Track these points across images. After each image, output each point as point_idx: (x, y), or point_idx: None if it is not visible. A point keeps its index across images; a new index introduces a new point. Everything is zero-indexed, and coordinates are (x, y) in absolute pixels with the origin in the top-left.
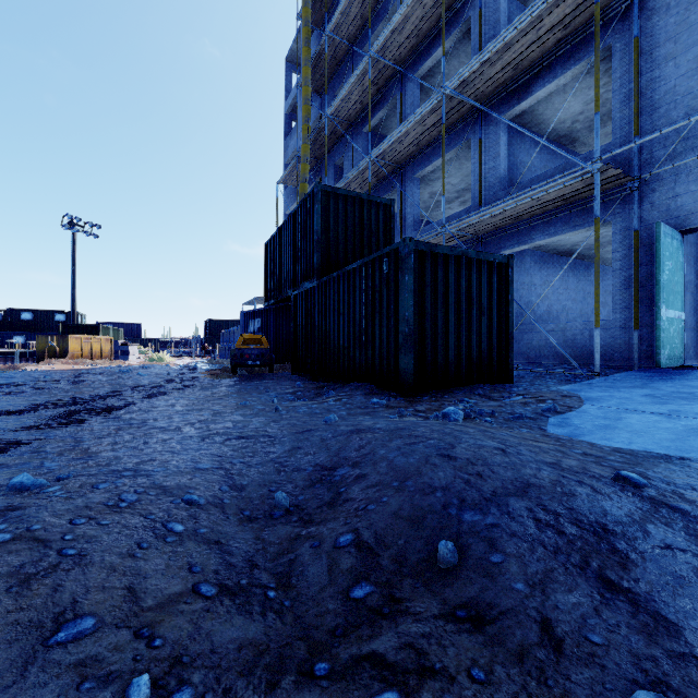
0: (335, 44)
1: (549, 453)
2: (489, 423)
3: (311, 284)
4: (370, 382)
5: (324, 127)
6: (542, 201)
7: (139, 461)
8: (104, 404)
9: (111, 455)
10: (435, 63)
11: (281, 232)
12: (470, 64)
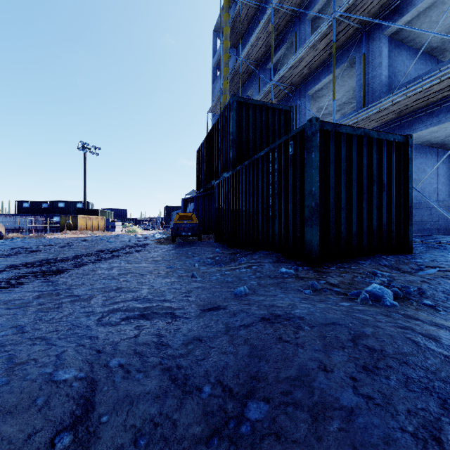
0: (246, 8)
1: None
2: (433, 309)
3: (228, 173)
4: (276, 250)
5: (239, 68)
6: (429, 92)
7: None
8: (57, 266)
9: None
10: (323, 7)
11: (207, 139)
12: None
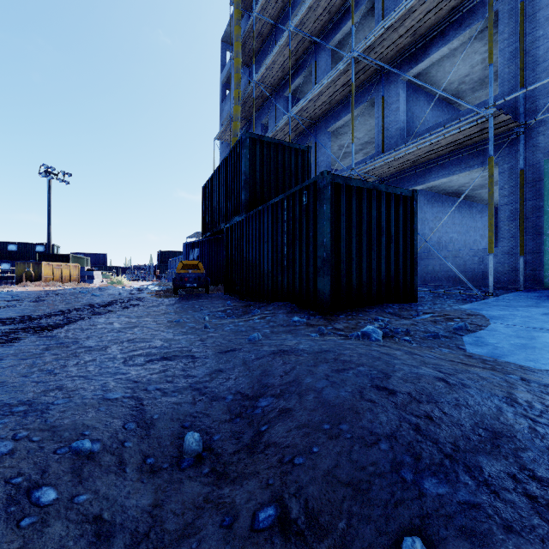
0: (261, 23)
1: (492, 382)
2: (408, 343)
3: (240, 217)
4: (291, 301)
5: (252, 91)
6: (438, 145)
7: (42, 391)
8: (46, 322)
9: (19, 381)
10: (344, 37)
11: (216, 176)
12: (376, 30)
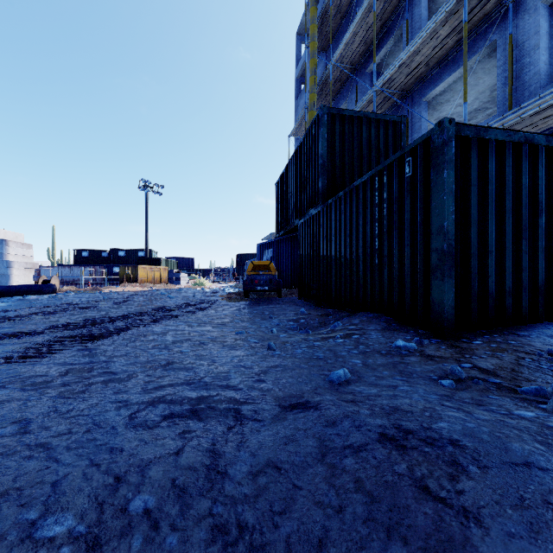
0: None
1: None
2: None
3: (316, 209)
4: (385, 313)
5: (329, 75)
6: None
7: None
8: (101, 329)
9: None
10: None
11: (289, 168)
12: None
